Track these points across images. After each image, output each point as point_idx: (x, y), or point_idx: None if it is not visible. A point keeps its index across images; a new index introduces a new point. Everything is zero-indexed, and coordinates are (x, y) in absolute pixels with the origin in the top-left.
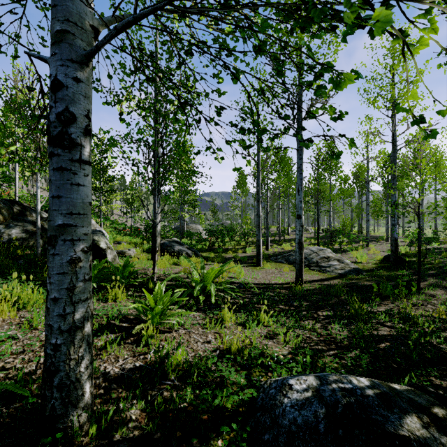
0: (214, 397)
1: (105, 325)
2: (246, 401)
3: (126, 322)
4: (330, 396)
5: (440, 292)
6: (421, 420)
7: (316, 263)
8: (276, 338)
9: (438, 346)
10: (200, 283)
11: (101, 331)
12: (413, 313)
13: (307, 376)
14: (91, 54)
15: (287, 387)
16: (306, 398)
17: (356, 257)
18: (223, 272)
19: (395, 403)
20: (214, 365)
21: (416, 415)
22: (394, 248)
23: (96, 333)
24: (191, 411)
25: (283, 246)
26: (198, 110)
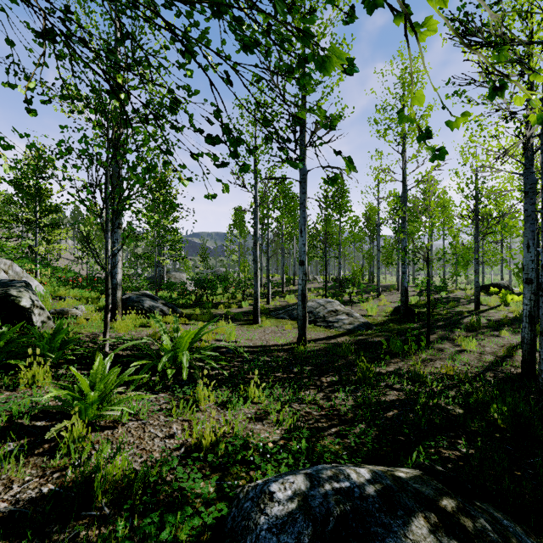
0: (164, 525)
1: (0, 430)
2: (211, 524)
3: (43, 419)
4: (320, 505)
5: (448, 345)
6: (428, 522)
7: (323, 318)
8: (267, 418)
9: (447, 407)
10: (169, 352)
11: None
12: (422, 372)
13: (295, 476)
14: None
15: (267, 498)
16: (289, 513)
17: (366, 309)
18: (209, 334)
19: (399, 501)
20: (171, 473)
21: (423, 516)
22: (404, 298)
23: None
24: None
25: (287, 298)
26: (141, 102)
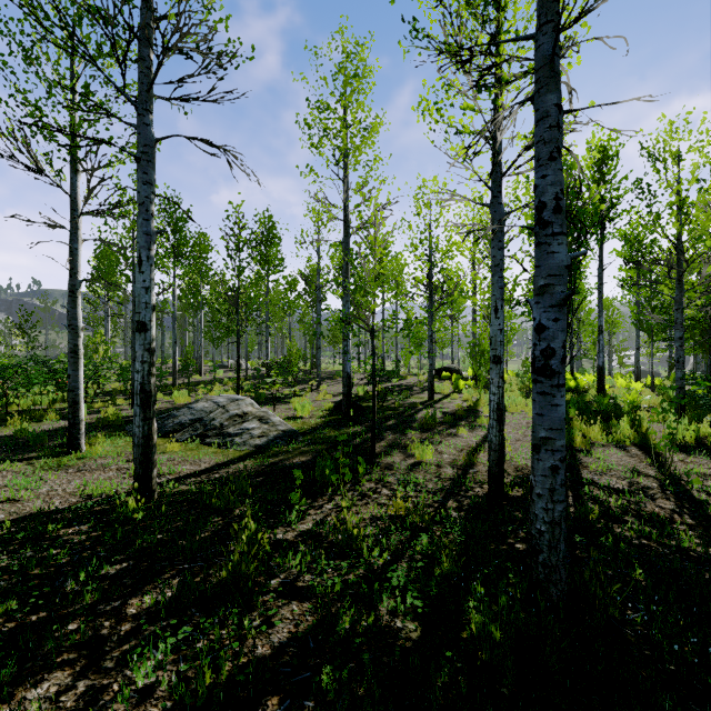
0: None
1: None
2: None
3: None
4: None
5: (399, 457)
6: None
7: (220, 429)
8: None
9: (392, 626)
10: None
11: None
12: (355, 531)
13: None
14: None
15: None
16: None
17: (295, 408)
18: None
19: None
20: None
21: None
22: (346, 389)
23: None
24: None
25: (176, 396)
26: None
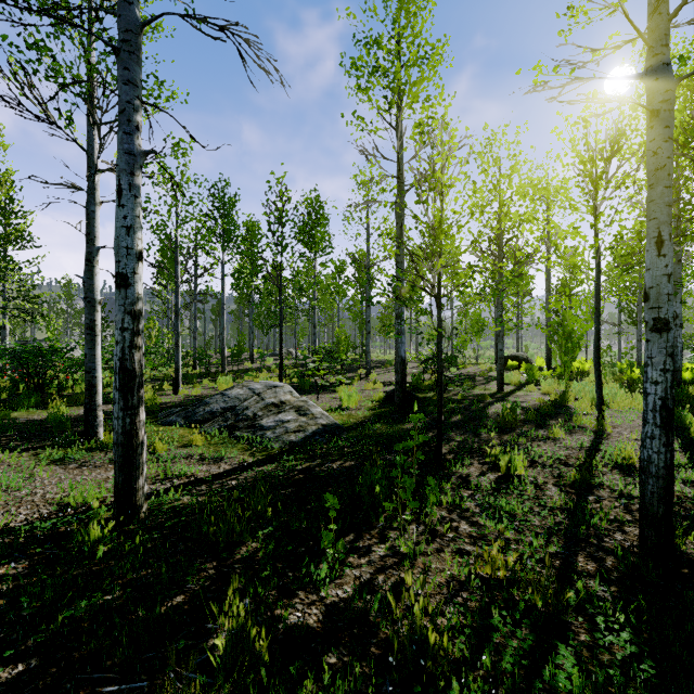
0: None
1: None
2: None
3: None
4: None
5: (475, 468)
6: None
7: (252, 420)
8: None
9: None
10: None
11: None
12: (431, 636)
13: None
14: None
15: None
16: None
17: (340, 398)
18: None
19: None
20: None
21: None
22: (400, 377)
23: None
24: None
25: (220, 382)
26: None
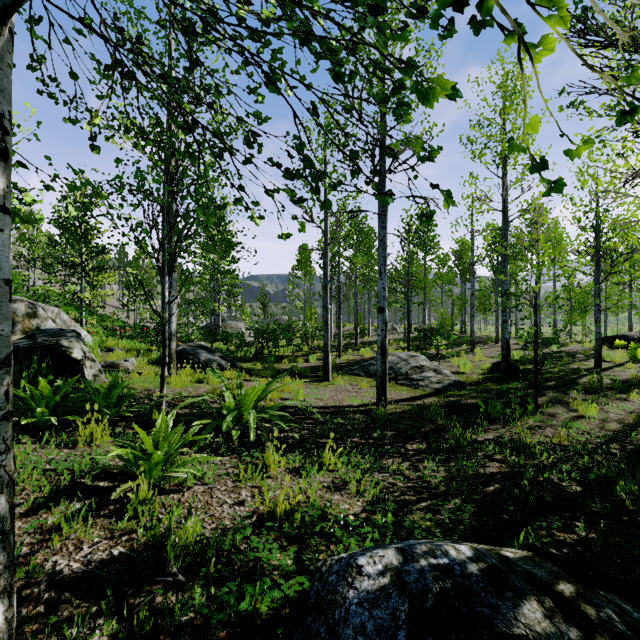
0: (241, 596)
1: (65, 488)
2: (293, 598)
3: (105, 479)
4: (416, 581)
5: (561, 410)
6: (543, 606)
7: (406, 375)
8: (346, 488)
9: (560, 483)
10: (234, 411)
11: (57, 498)
12: (529, 441)
13: (385, 550)
14: (3, 10)
15: (354, 571)
16: (381, 588)
17: (458, 365)
18: (273, 392)
19: (508, 582)
20: (245, 542)
21: (536, 599)
22: (505, 352)
23: (48, 502)
24: (201, 626)
25: (362, 351)
26: (216, 136)
